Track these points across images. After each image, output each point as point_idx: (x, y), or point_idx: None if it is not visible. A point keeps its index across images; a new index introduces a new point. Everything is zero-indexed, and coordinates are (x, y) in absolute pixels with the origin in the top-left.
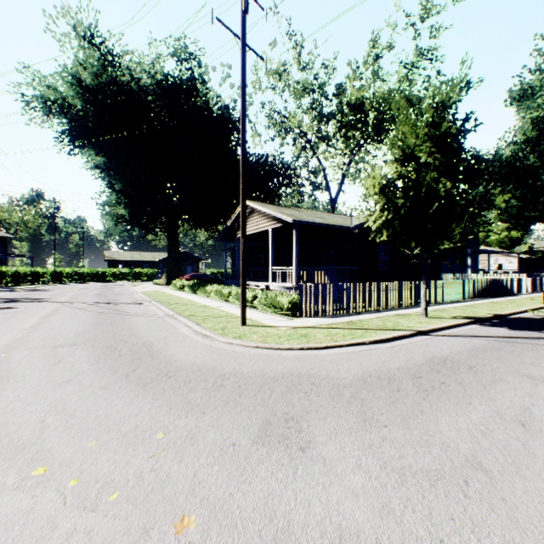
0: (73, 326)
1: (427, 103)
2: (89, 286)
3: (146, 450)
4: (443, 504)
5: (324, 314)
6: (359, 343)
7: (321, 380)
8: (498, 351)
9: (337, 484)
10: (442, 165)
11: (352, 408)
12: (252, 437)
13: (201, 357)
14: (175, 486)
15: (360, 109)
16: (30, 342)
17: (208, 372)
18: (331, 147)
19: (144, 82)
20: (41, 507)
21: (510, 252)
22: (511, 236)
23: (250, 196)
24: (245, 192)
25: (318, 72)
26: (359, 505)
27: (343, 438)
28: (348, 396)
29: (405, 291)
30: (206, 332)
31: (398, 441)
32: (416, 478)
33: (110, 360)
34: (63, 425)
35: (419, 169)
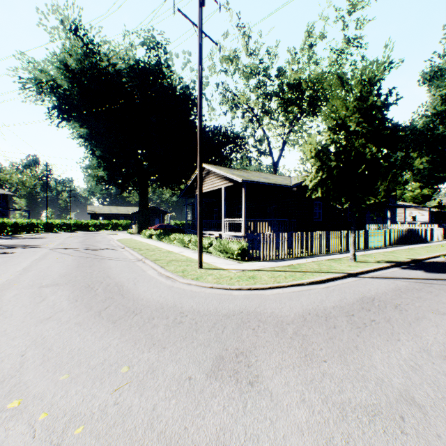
0: (58, 269)
1: (356, 80)
2: (75, 235)
3: (111, 383)
4: (382, 440)
5: (268, 258)
6: (299, 284)
7: (267, 317)
8: (418, 291)
9: (284, 419)
10: (368, 133)
11: (294, 344)
12: (206, 371)
13: (164, 296)
14: (135, 420)
15: (298, 88)
16: (20, 283)
17: (169, 310)
18: (273, 120)
19: (119, 66)
20: (11, 440)
21: (422, 207)
22: (423, 193)
23: (206, 161)
24: (202, 156)
25: (263, 58)
26: (304, 441)
27: (288, 372)
28: (290, 332)
29: (336, 239)
30: (168, 274)
31: (337, 376)
32: (355, 413)
33: (87, 299)
34: (40, 359)
35: (349, 136)
